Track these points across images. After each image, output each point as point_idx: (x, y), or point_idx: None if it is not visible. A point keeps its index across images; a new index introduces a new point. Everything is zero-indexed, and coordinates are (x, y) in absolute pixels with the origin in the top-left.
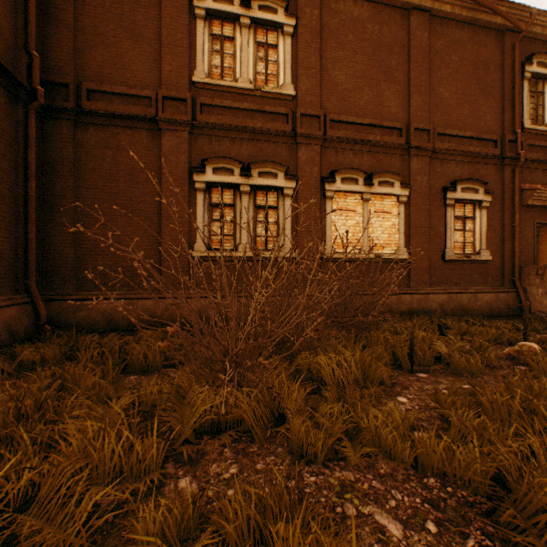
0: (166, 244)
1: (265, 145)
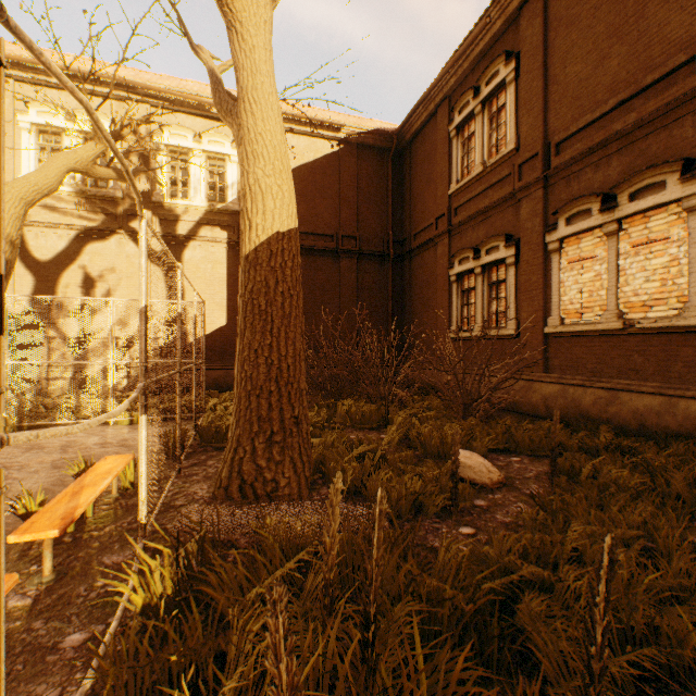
0: (438, 329)
1: (495, 218)
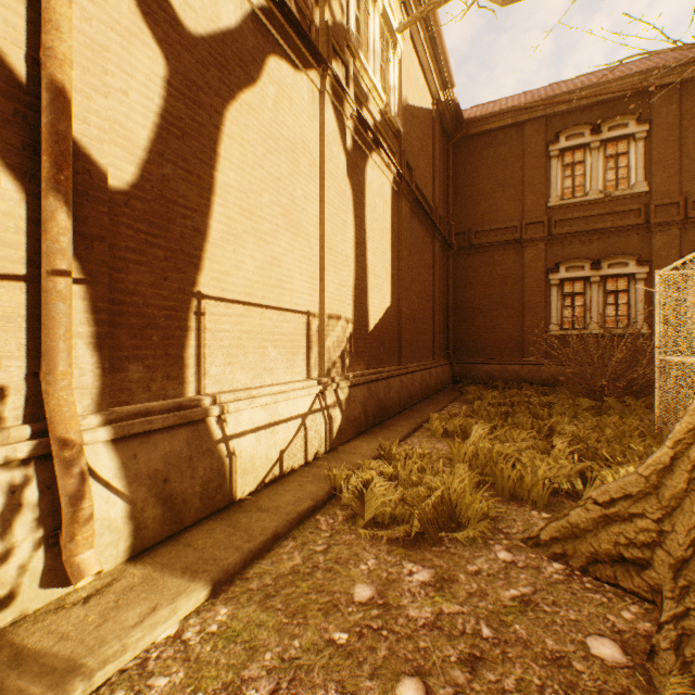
0: (527, 327)
1: (614, 240)
